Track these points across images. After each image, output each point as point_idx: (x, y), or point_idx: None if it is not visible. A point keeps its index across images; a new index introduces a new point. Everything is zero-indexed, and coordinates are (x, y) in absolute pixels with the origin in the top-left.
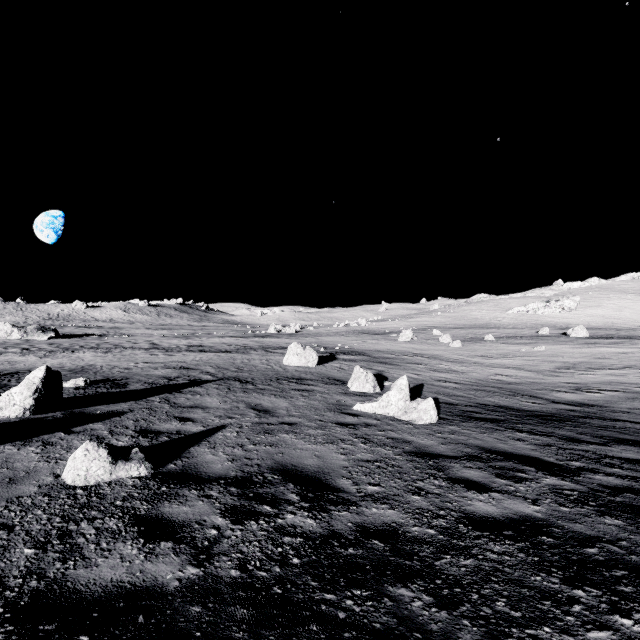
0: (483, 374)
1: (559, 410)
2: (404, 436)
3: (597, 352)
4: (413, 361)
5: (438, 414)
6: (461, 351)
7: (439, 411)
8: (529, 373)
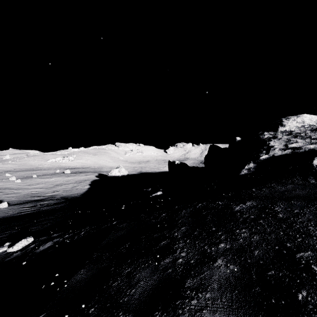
0: (27, 192)
1: (43, 198)
2: None
3: (68, 179)
4: None
5: (8, 205)
6: (20, 184)
7: (9, 205)
8: (43, 189)
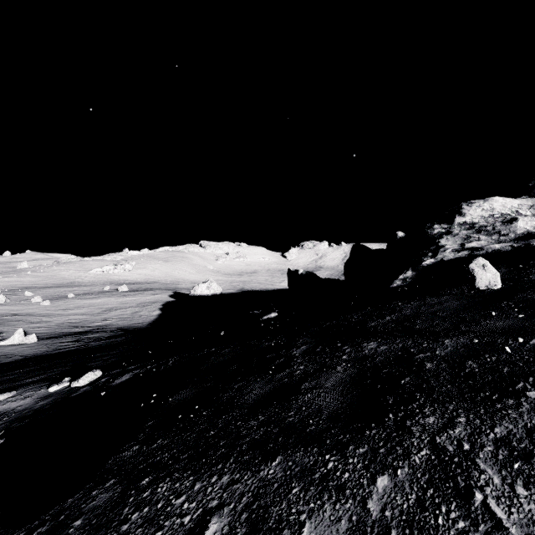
0: (62, 320)
1: (89, 329)
2: (25, 346)
3: (125, 300)
4: (14, 320)
5: (37, 339)
6: (50, 308)
7: (37, 339)
8: (87, 316)
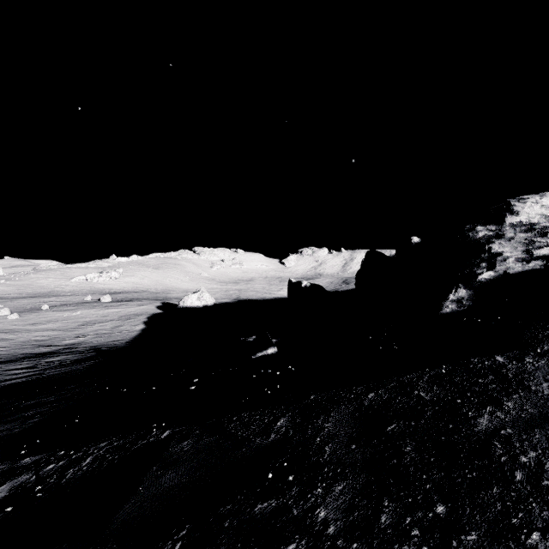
0: (28, 338)
1: (56, 349)
2: None
3: (106, 313)
4: None
5: None
6: (17, 322)
7: None
8: (59, 332)
